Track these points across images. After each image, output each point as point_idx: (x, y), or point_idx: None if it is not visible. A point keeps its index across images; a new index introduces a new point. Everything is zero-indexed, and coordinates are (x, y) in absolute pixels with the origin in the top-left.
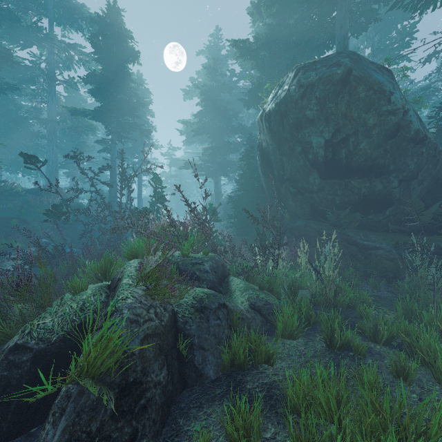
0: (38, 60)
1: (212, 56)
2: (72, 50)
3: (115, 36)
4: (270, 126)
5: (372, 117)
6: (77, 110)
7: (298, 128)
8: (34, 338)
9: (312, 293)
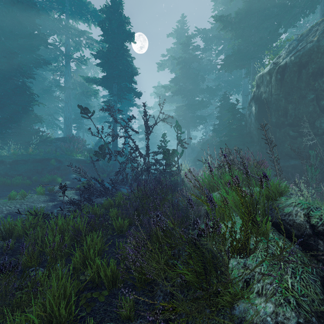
0: (58, 44)
1: (180, 36)
2: (82, 36)
3: (118, 21)
4: (282, 77)
5: None
6: (90, 78)
7: (317, 77)
8: (309, 312)
9: None
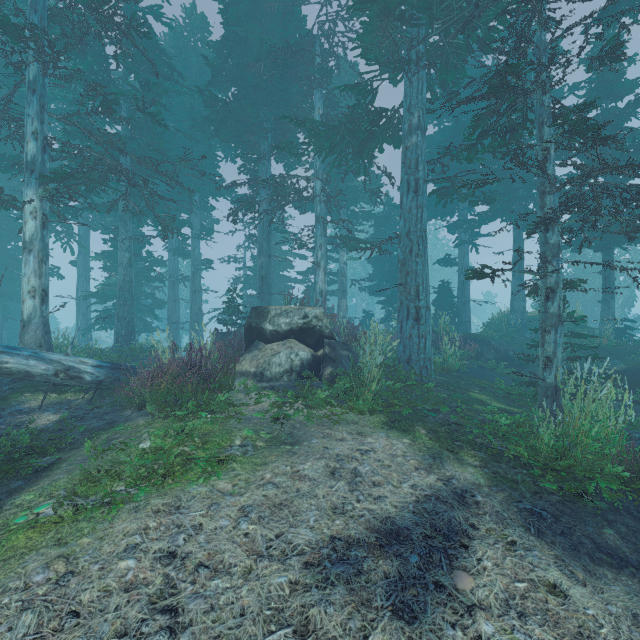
0: None
1: None
2: None
3: None
4: None
5: None
6: None
7: None
8: None
9: None
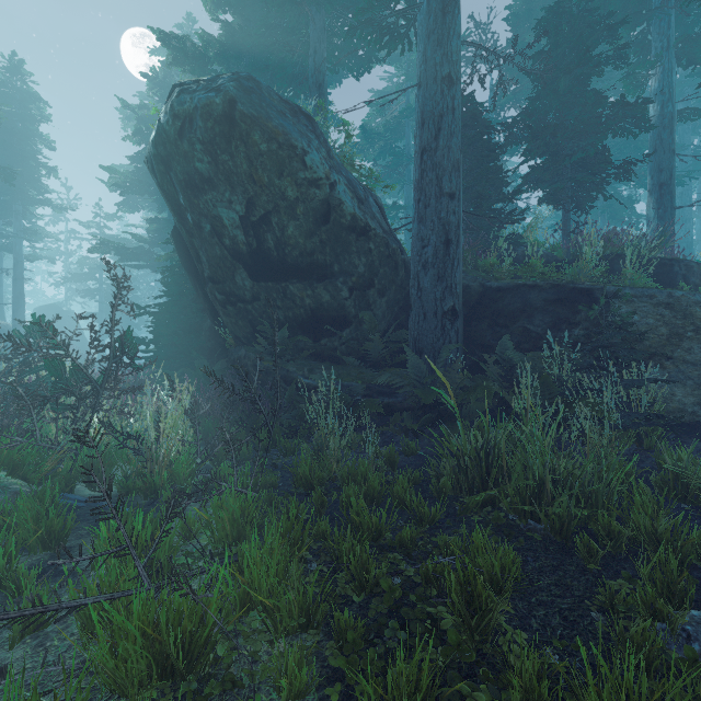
0: None
1: None
2: None
3: None
4: (158, 181)
5: (290, 187)
6: None
7: (196, 191)
8: None
9: (126, 474)
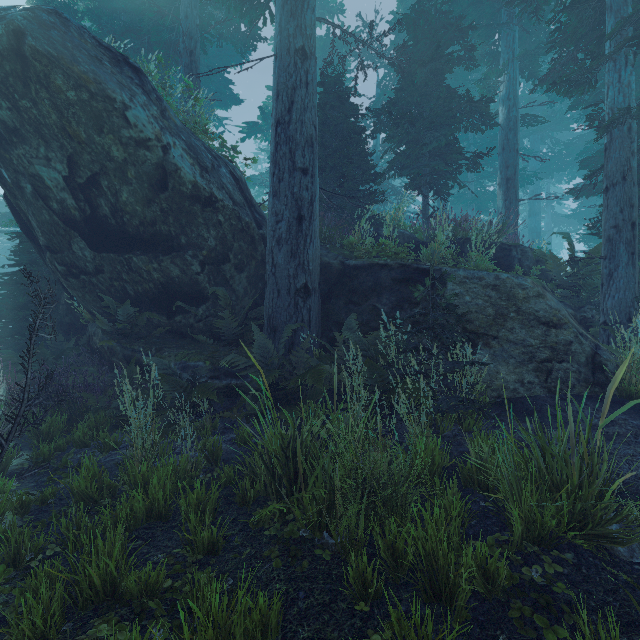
0: None
1: None
2: None
3: None
4: None
5: (114, 146)
6: None
7: (4, 143)
8: None
9: None
